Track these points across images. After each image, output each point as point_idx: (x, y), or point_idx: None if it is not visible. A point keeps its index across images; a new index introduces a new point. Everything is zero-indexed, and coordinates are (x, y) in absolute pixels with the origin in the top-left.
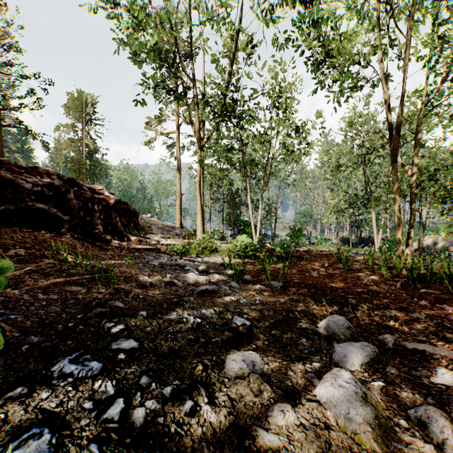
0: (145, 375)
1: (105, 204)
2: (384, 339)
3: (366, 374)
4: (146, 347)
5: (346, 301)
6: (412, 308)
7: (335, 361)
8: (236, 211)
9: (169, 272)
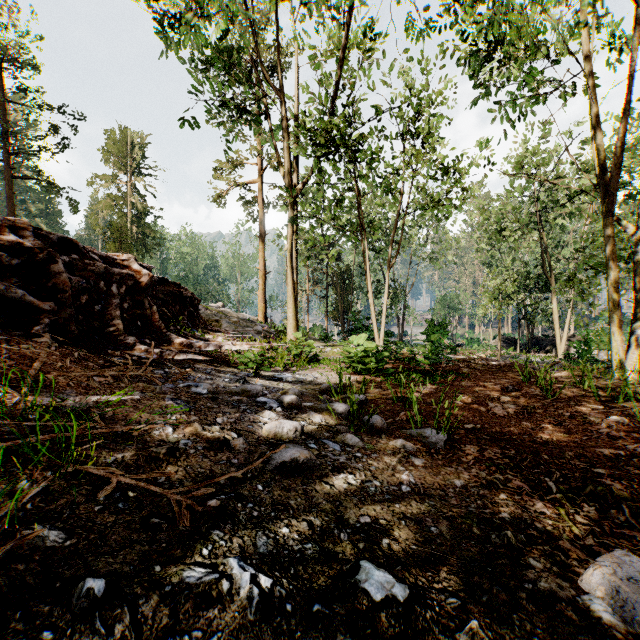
0: None
1: (133, 285)
2: None
3: None
4: None
5: (608, 491)
6: None
7: None
8: (345, 298)
9: (224, 412)
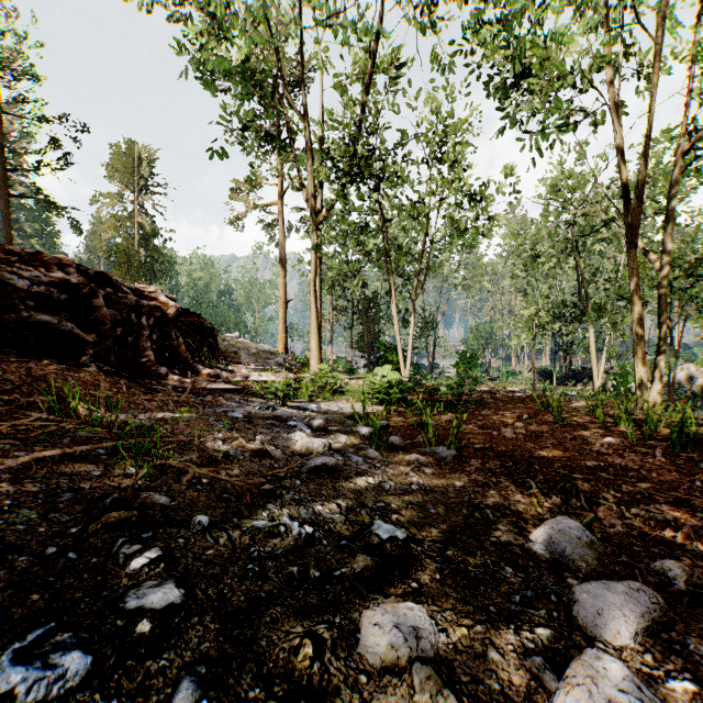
0: (188, 677)
1: (160, 316)
2: (665, 571)
3: (648, 656)
4: (201, 598)
5: (574, 486)
6: (697, 502)
7: (580, 623)
8: (372, 328)
9: (261, 432)
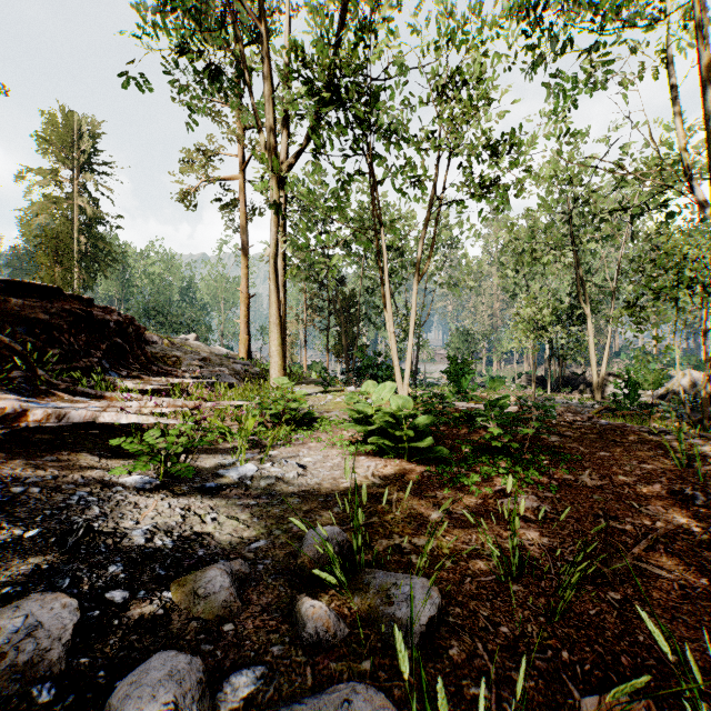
0: None
1: None
2: None
3: None
4: None
5: None
6: None
7: None
8: (350, 330)
9: None
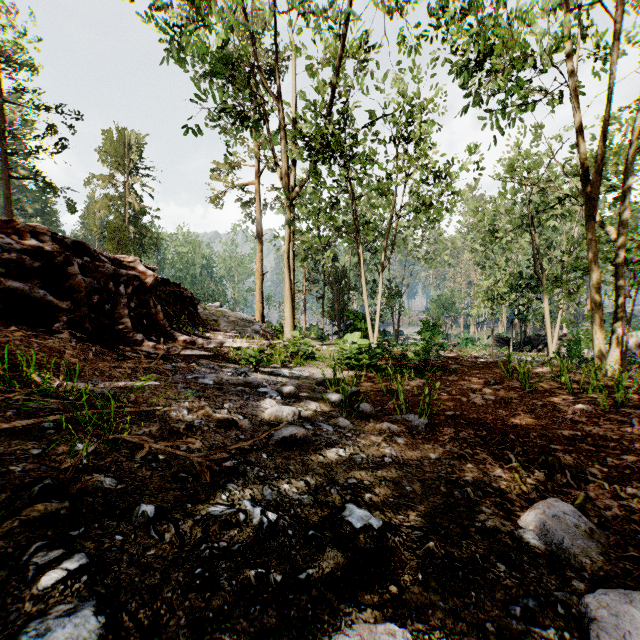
0: None
1: (139, 285)
2: None
3: None
4: (127, 626)
5: (557, 460)
6: None
7: None
8: (342, 298)
9: (230, 399)
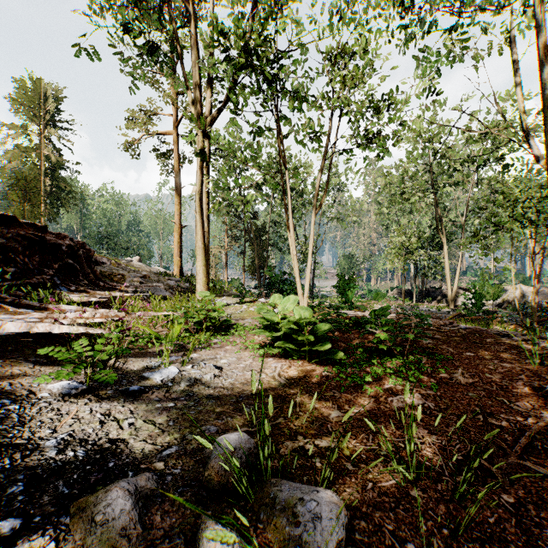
0: None
1: None
2: None
3: None
4: None
5: None
6: None
7: None
8: (262, 254)
9: None
